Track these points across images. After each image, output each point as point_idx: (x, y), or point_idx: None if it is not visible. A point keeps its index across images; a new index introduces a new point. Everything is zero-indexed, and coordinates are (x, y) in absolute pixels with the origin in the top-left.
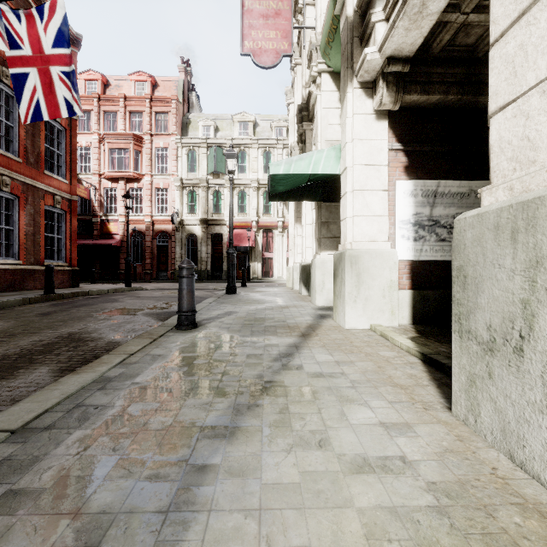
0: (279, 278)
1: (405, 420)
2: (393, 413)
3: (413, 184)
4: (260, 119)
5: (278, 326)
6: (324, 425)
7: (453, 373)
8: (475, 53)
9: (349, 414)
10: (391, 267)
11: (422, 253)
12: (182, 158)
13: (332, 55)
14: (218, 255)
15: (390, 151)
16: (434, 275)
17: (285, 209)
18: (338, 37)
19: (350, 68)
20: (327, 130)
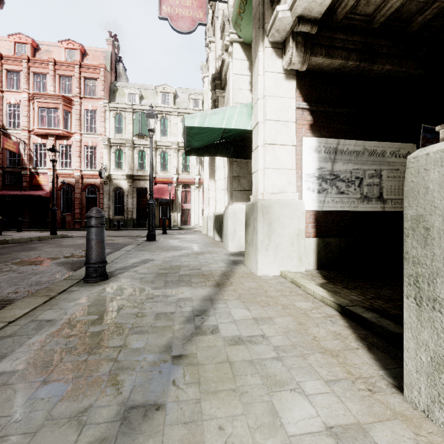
0: (195, 226)
1: (355, 418)
2: (336, 403)
3: (317, 141)
4: (179, 91)
5: (192, 274)
6: (252, 443)
7: (405, 347)
8: (372, 24)
9: (282, 414)
10: (299, 217)
11: (325, 204)
12: (110, 120)
13: (242, 25)
14: (143, 206)
15: (297, 109)
16: (335, 224)
17: (200, 168)
18: (248, 8)
19: (262, 29)
20: (238, 94)
